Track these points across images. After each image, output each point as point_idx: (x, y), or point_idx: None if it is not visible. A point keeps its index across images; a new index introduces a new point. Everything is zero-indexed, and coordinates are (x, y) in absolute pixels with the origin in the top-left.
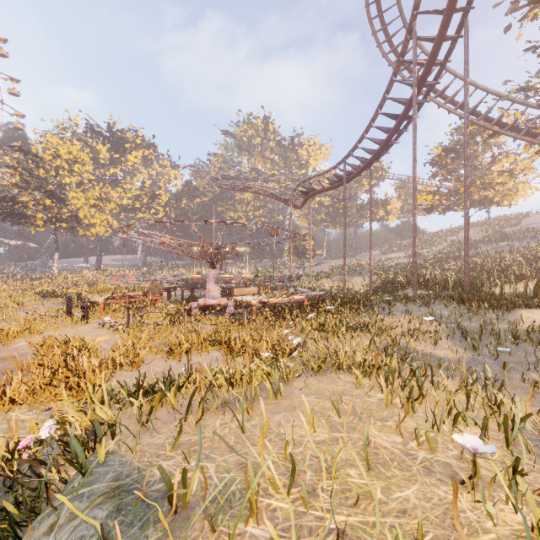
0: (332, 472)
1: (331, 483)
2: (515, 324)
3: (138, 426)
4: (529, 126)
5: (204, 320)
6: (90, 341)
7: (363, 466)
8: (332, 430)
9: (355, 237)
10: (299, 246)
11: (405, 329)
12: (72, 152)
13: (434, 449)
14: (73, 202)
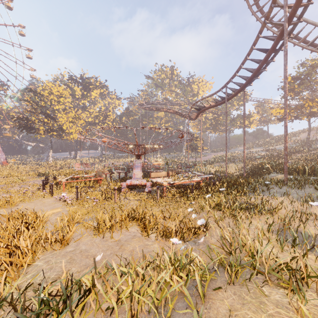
0: None
1: None
2: None
3: None
4: None
5: (130, 195)
6: (38, 217)
7: None
8: None
9: (228, 138)
10: (193, 144)
11: (294, 212)
12: (59, 91)
13: None
14: (60, 119)
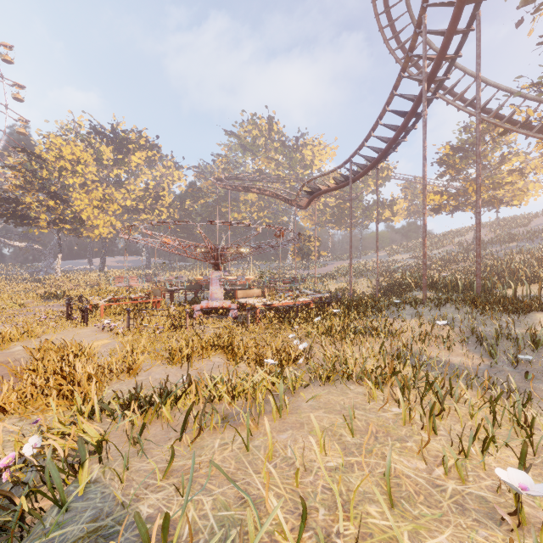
0: (348, 509)
1: (348, 526)
2: (532, 328)
3: (128, 446)
4: (542, 123)
5: (207, 323)
6: (87, 346)
7: (384, 501)
8: (345, 453)
9: (361, 238)
10: (304, 248)
11: (416, 334)
12: (75, 153)
13: (464, 478)
14: (77, 203)
